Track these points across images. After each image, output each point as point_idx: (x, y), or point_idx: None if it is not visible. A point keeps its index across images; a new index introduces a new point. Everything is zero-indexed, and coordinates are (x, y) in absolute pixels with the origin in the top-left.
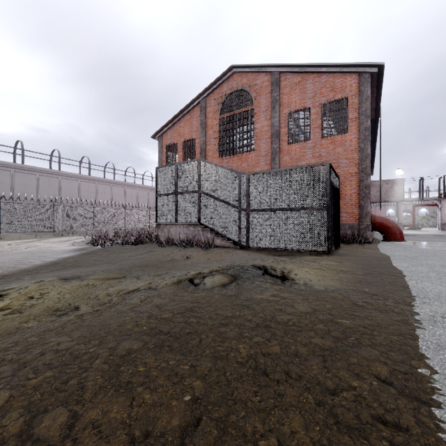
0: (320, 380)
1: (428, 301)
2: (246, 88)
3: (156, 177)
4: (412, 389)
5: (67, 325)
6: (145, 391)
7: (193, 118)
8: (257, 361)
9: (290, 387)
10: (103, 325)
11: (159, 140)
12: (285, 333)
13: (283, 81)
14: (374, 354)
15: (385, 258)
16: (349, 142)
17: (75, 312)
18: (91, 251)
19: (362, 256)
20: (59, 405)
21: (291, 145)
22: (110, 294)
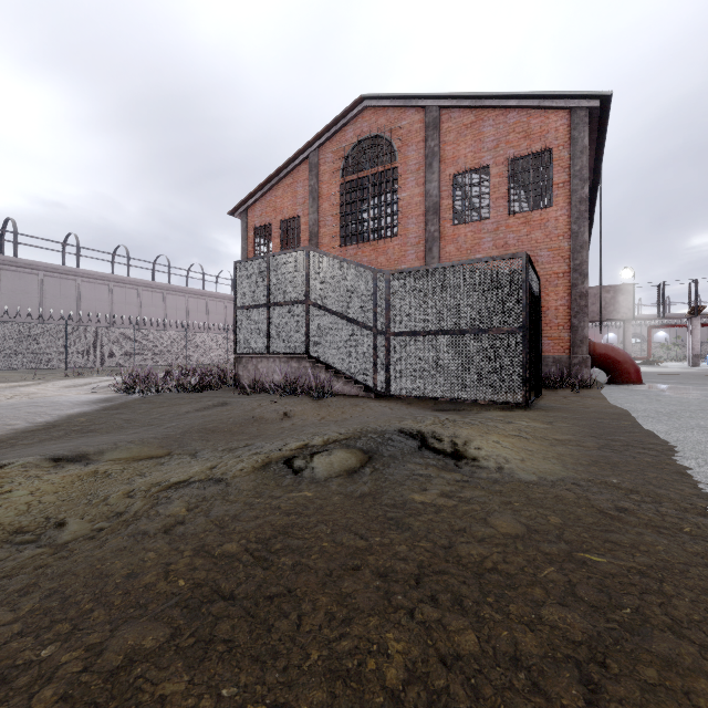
0: None
1: None
2: (384, 133)
3: (235, 278)
4: None
5: (25, 570)
6: None
7: (297, 182)
8: (430, 682)
9: None
10: (96, 573)
11: (242, 218)
12: (481, 593)
13: (445, 123)
14: (688, 653)
15: (622, 414)
16: (554, 222)
17: (53, 535)
18: (121, 403)
19: (584, 412)
20: None
21: (459, 228)
22: (132, 493)
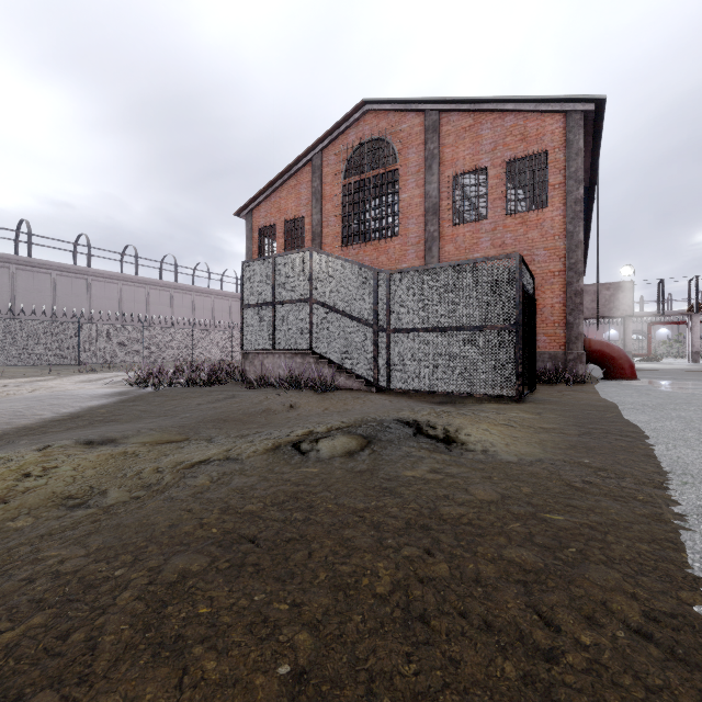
0: (524, 629)
1: (691, 480)
2: (385, 136)
3: (242, 277)
4: (688, 647)
5: (83, 524)
6: (208, 655)
7: (301, 183)
8: (409, 593)
9: (471, 645)
10: (143, 524)
11: (248, 219)
12: (456, 539)
13: (444, 126)
14: (613, 578)
15: (609, 407)
16: (550, 222)
17: (99, 501)
18: (136, 396)
19: (573, 405)
20: (46, 686)
21: (457, 228)
22: (161, 469)
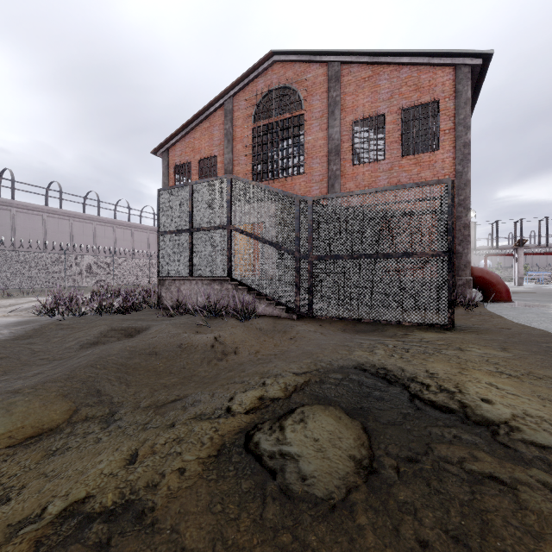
0: None
1: None
2: (292, 84)
3: (158, 204)
4: None
5: None
6: None
7: (214, 126)
8: None
9: None
10: None
11: (164, 157)
12: None
13: (345, 76)
14: None
15: (551, 336)
16: (441, 163)
17: None
18: (36, 328)
19: (511, 334)
20: None
21: (358, 167)
22: None
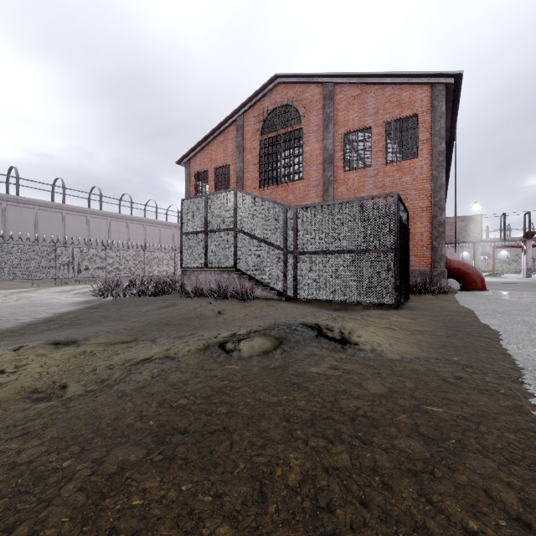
0: (418, 519)
1: None
2: (293, 102)
3: (181, 211)
4: None
5: (43, 416)
6: None
7: (227, 139)
8: (317, 482)
9: None
10: (92, 417)
11: (186, 166)
12: (354, 430)
13: (338, 95)
14: (489, 467)
15: (468, 313)
16: (419, 169)
17: (59, 394)
18: (98, 304)
19: (439, 311)
20: None
21: (348, 173)
22: (112, 366)
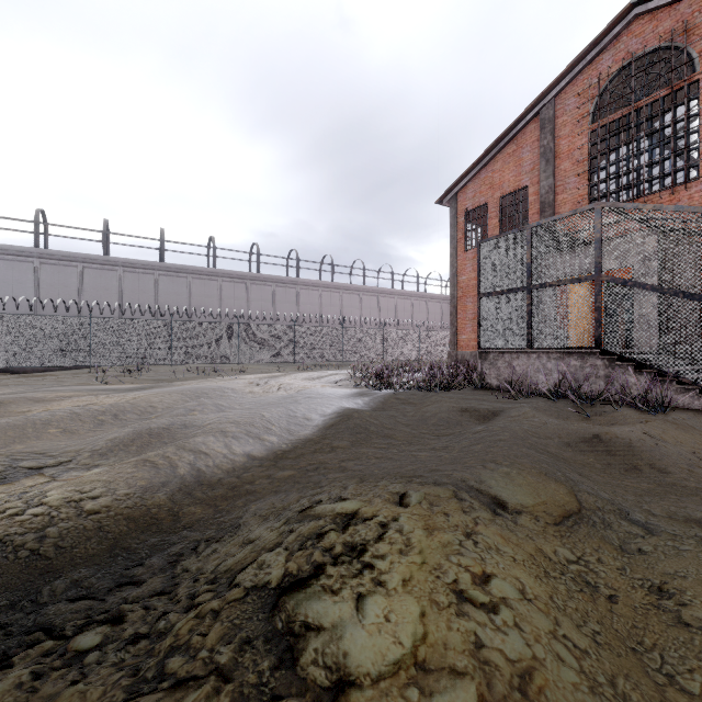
0: None
1: None
2: (671, 40)
3: (478, 260)
4: None
5: None
6: None
7: (523, 147)
8: None
9: None
10: None
11: (451, 204)
12: None
13: None
14: None
15: None
16: None
17: None
18: (381, 400)
19: None
20: None
21: None
22: None
